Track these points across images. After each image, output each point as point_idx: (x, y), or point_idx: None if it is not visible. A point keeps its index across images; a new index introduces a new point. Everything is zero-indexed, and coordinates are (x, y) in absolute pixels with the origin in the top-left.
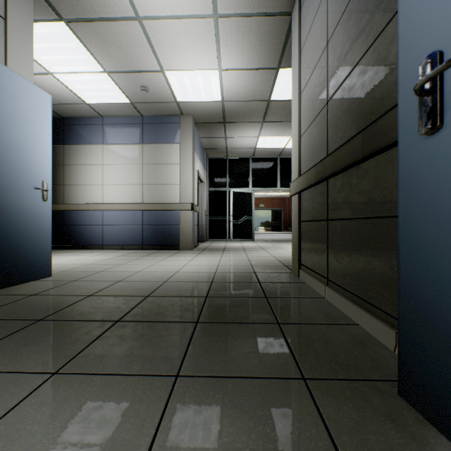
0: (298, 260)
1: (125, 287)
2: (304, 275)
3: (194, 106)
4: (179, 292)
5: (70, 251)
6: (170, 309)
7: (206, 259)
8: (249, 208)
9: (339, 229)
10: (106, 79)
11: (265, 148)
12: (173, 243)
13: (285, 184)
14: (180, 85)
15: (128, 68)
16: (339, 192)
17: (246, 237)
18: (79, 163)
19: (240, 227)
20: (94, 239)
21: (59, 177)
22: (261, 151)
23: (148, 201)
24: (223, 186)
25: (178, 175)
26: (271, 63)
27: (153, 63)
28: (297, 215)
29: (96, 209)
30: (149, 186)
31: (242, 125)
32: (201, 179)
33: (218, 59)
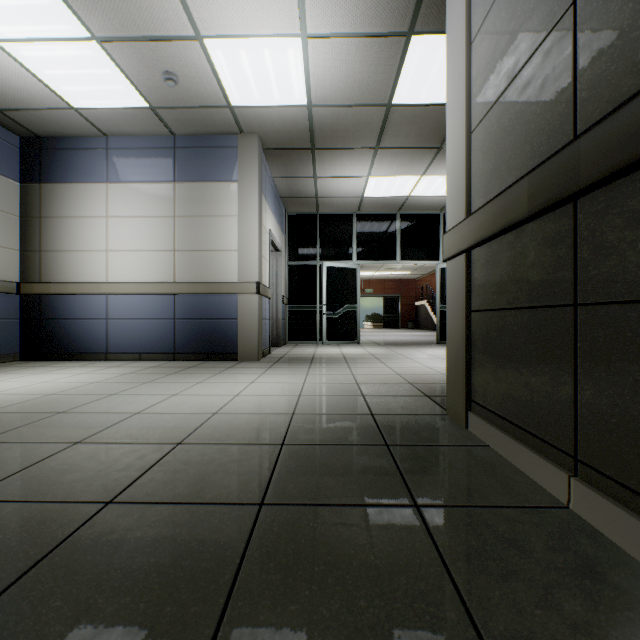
0: (465, 392)
1: (76, 464)
2: (483, 427)
3: (261, 116)
4: (196, 483)
5: (48, 363)
6: (140, 576)
7: (278, 381)
8: (353, 293)
9: (638, 329)
10: (98, 55)
11: (378, 197)
12: (227, 350)
13: (408, 255)
14: (234, 71)
15: (135, 29)
16: (638, 221)
17: (348, 339)
18: (67, 214)
19: (338, 322)
20: (93, 344)
21: (33, 239)
22: (371, 202)
23: (184, 278)
24: (310, 258)
25: (235, 235)
26: (398, 21)
27: (179, 20)
28: (461, 297)
29: (95, 292)
30: (186, 253)
31: (341, 153)
32: (275, 245)
33: (299, 11)
